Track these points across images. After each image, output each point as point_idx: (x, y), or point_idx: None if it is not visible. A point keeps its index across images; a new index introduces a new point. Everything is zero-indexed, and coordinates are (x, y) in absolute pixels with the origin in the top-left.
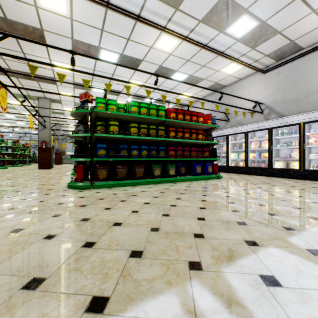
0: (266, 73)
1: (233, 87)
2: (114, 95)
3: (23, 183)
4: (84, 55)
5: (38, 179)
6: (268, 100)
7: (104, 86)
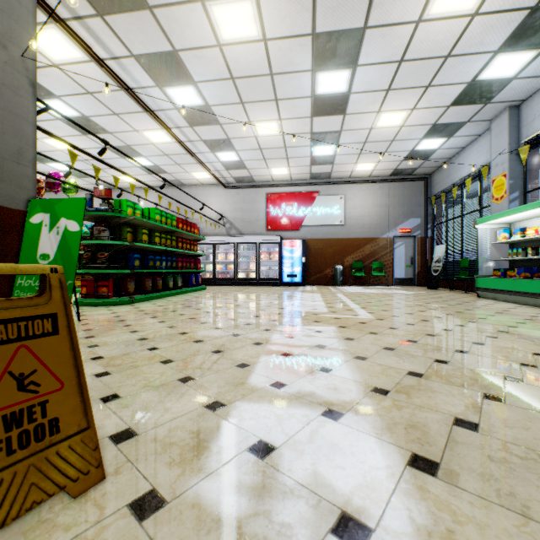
0: (228, 189)
1: (195, 190)
2: None
3: None
4: (115, 148)
5: None
6: (230, 215)
7: None
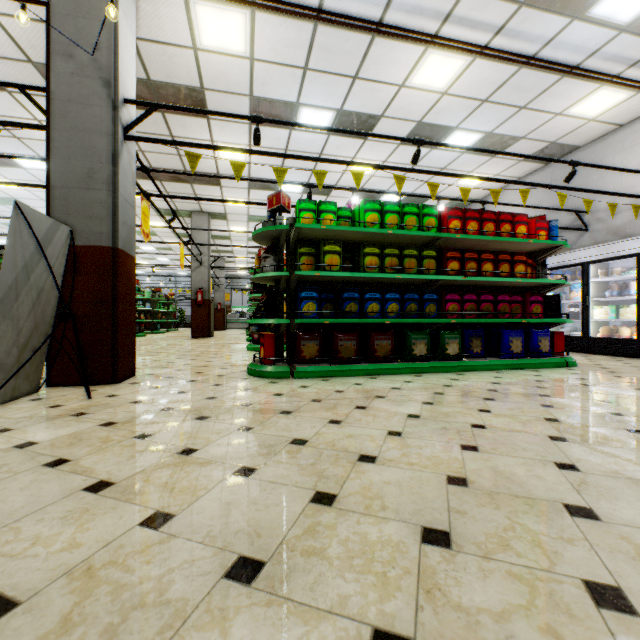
0: None
1: (600, 147)
2: (320, 195)
3: (174, 363)
4: (276, 122)
5: (195, 356)
6: None
7: (303, 180)
